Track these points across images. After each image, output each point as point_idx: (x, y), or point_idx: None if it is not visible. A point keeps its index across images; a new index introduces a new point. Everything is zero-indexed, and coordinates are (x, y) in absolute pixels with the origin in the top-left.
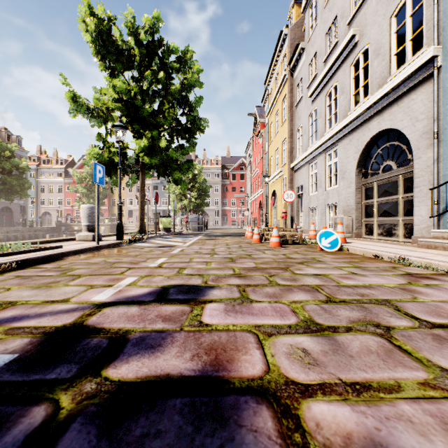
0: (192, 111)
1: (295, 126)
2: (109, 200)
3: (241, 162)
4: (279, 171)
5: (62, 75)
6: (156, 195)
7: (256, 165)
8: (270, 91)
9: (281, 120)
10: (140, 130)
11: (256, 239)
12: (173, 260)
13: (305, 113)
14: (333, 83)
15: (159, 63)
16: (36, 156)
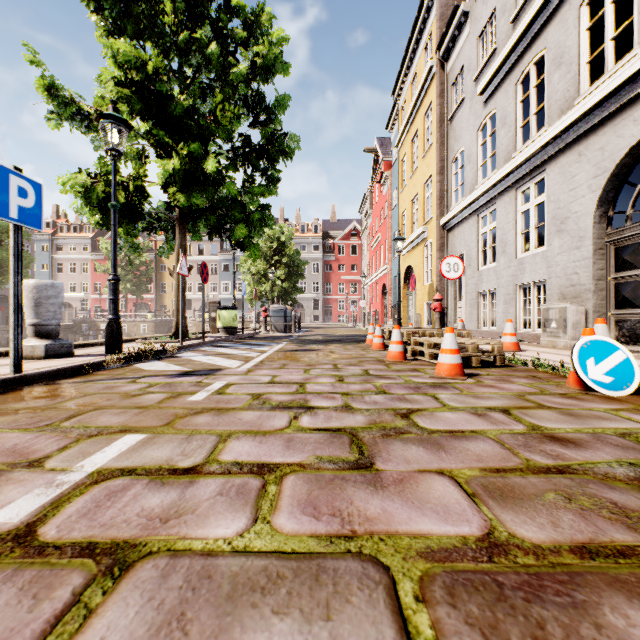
0: (272, 121)
1: (449, 153)
2: (157, 285)
3: (353, 227)
4: (420, 232)
5: (28, 45)
6: (203, 268)
7: (377, 229)
8: (402, 105)
9: (423, 147)
10: (166, 141)
11: (396, 352)
12: (152, 449)
13: (470, 127)
14: (535, 54)
15: (210, 31)
16: (51, 220)
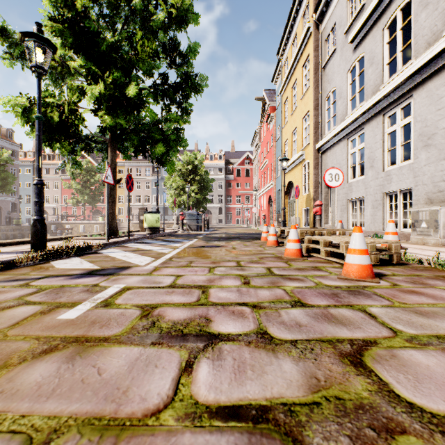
0: (185, 64)
1: (323, 93)
2: None
3: (247, 156)
4: (299, 155)
5: None
6: (128, 179)
7: (265, 156)
8: (284, 62)
9: (301, 91)
10: (94, 69)
11: (294, 250)
12: None
13: (341, 70)
14: (402, 1)
15: None
16: (32, 151)
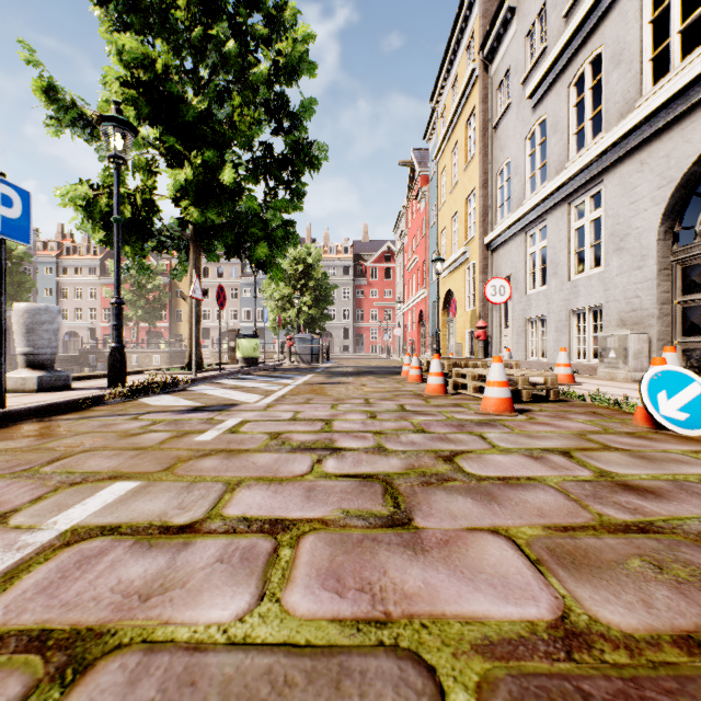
0: (296, 128)
1: (494, 165)
2: (172, 312)
3: (387, 248)
4: (461, 253)
5: (24, 42)
6: (219, 291)
7: (413, 250)
8: (441, 112)
9: (465, 159)
10: (178, 148)
11: (436, 385)
12: (144, 500)
13: (517, 135)
14: (590, 52)
15: (228, 28)
16: (55, 241)
